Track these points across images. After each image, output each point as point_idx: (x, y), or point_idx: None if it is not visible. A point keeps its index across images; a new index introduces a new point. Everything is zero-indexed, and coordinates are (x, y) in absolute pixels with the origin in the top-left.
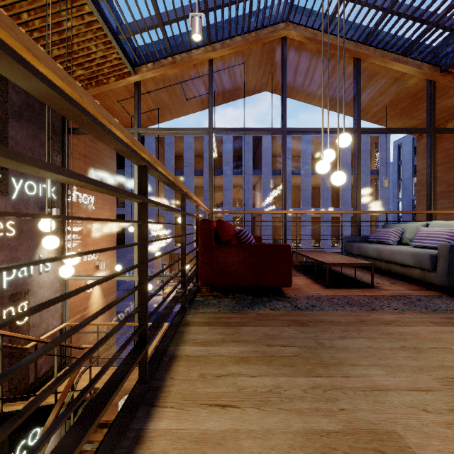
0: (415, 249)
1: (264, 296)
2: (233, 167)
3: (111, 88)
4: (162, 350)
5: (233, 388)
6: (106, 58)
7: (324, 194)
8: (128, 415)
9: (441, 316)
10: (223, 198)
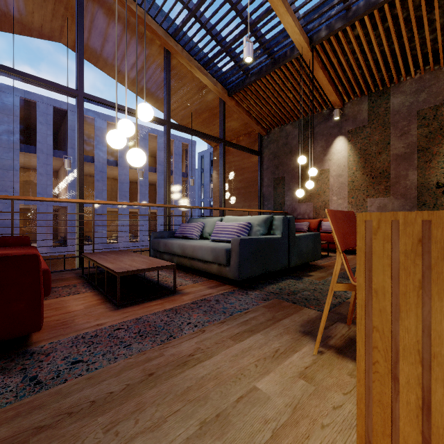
0: (213, 243)
1: None
2: (23, 141)
3: None
4: None
5: None
6: None
7: (142, 189)
8: None
9: (238, 321)
10: (1, 181)
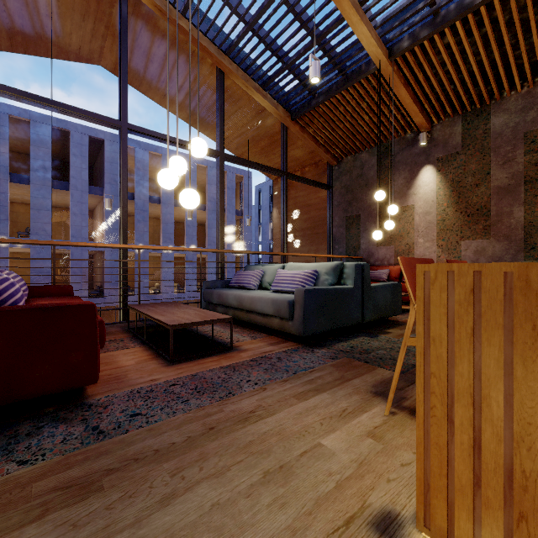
0: (274, 294)
1: (27, 420)
2: (55, 177)
3: None
4: None
5: None
6: None
7: (189, 231)
8: None
9: (302, 380)
10: (32, 223)
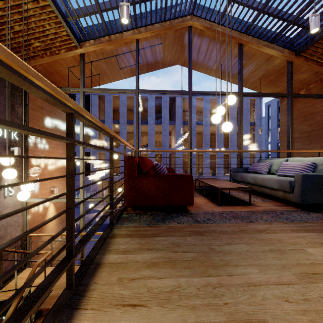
0: (279, 177)
1: (173, 213)
2: (155, 119)
3: (62, 57)
4: (90, 259)
5: (143, 289)
6: (58, 34)
7: (218, 139)
8: (52, 319)
9: (297, 225)
10: (148, 141)
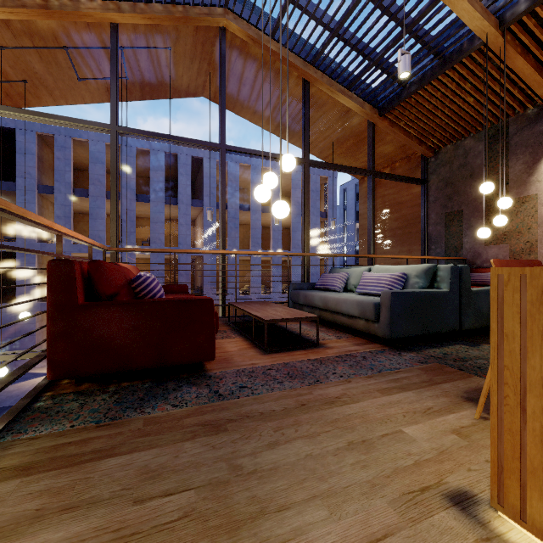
0: (360, 297)
1: (171, 381)
2: (166, 194)
3: None
4: None
5: None
6: None
7: (275, 235)
8: None
9: (387, 378)
10: (151, 234)
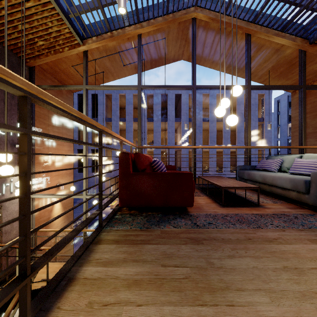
0: (292, 175)
1: (171, 214)
2: (161, 116)
3: (66, 55)
4: (62, 273)
5: None
6: (60, 32)
7: (225, 135)
8: None
9: (316, 233)
10: (154, 138)
